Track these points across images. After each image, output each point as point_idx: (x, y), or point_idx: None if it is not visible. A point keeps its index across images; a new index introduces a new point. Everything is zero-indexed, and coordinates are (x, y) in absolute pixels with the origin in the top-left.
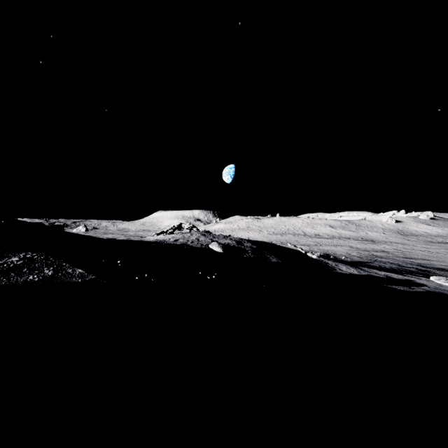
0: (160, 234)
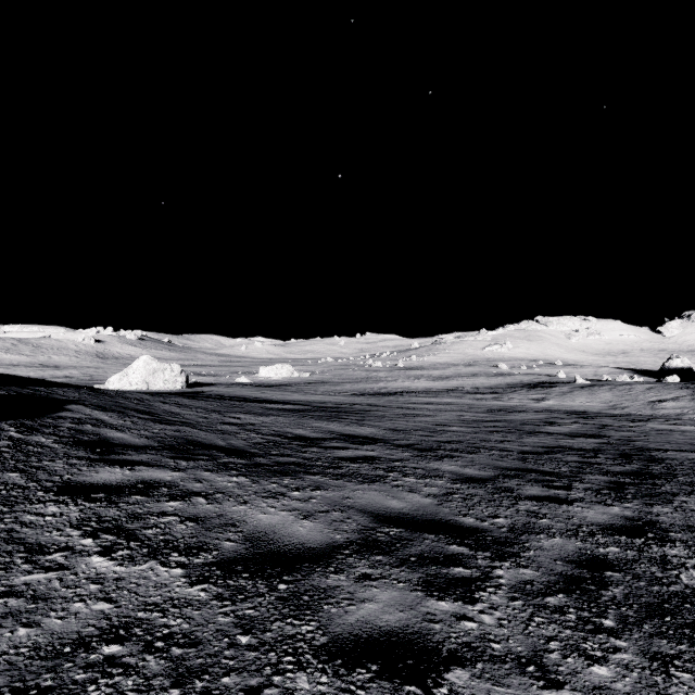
0: None
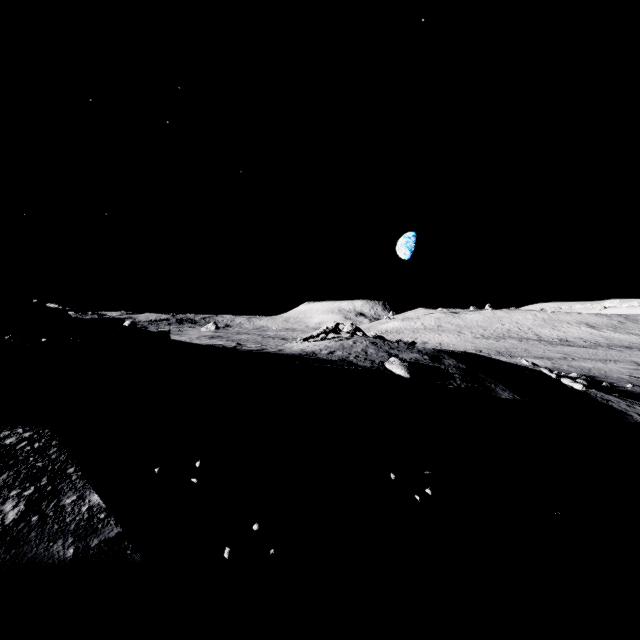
0: (308, 340)
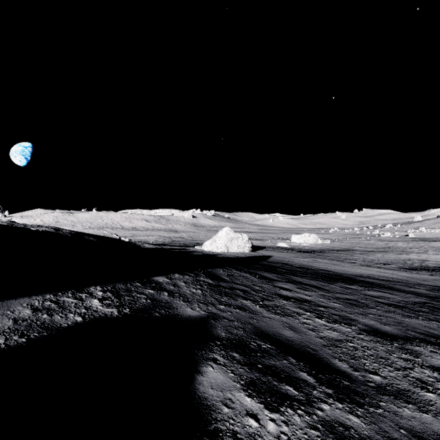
0: None
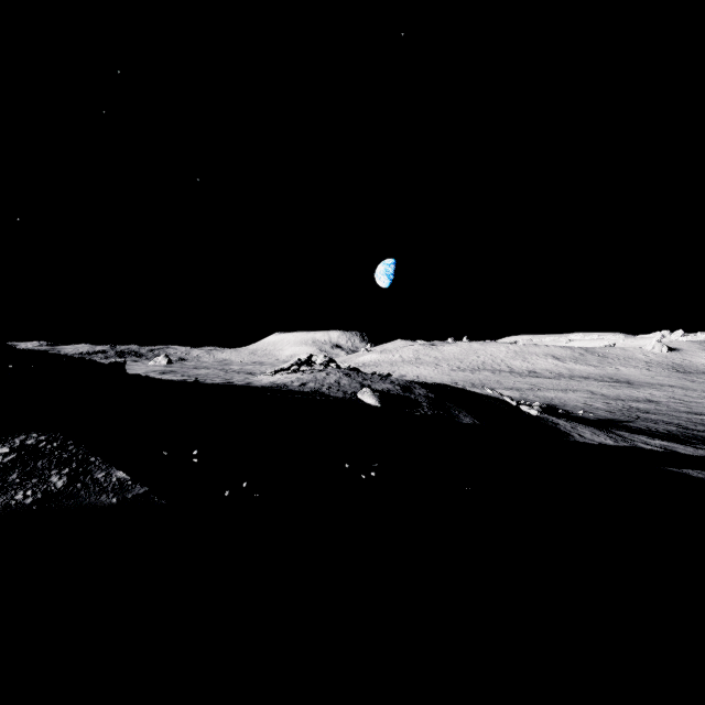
0: (278, 373)
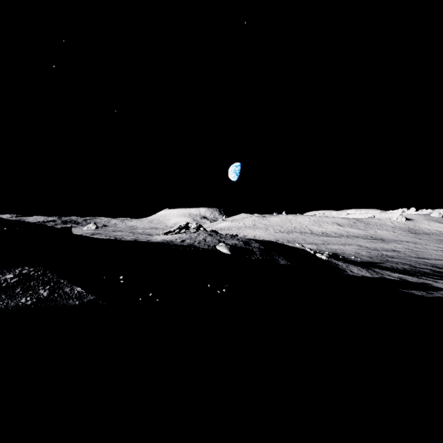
0: (167, 234)
